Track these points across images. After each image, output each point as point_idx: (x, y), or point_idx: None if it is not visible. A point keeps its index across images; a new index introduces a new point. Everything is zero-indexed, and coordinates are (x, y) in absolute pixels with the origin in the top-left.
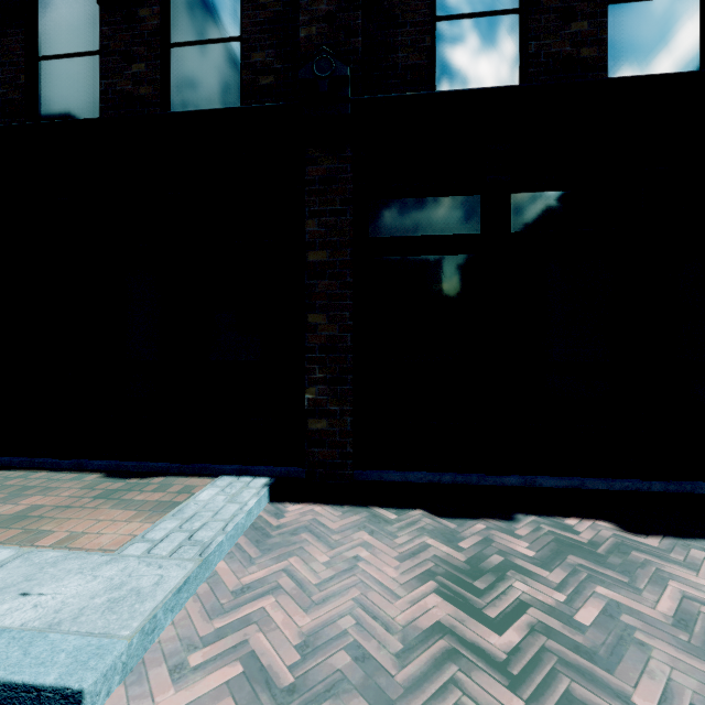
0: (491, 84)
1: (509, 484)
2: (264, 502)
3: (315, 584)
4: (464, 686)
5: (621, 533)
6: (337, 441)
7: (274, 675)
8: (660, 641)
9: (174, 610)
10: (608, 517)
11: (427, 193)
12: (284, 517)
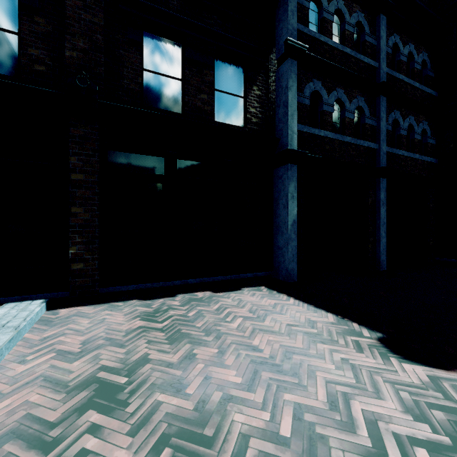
0: (170, 108)
1: (176, 284)
2: (44, 310)
3: (84, 329)
4: (147, 336)
5: (212, 293)
6: (90, 274)
7: (72, 351)
8: (209, 314)
9: (8, 350)
10: (211, 290)
11: (139, 152)
12: (59, 314)
